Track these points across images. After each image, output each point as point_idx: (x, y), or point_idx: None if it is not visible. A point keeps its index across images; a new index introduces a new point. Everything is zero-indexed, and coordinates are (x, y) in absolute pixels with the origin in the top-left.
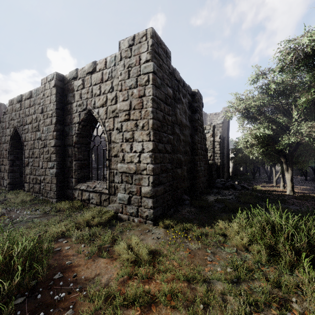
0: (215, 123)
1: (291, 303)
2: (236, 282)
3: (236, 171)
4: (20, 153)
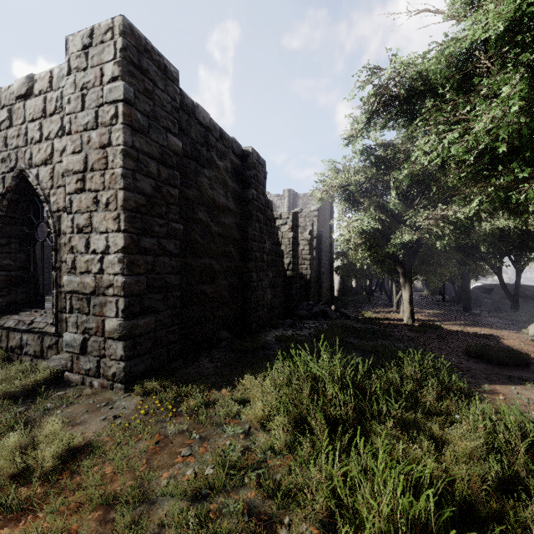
0: (307, 210)
1: (279, 529)
2: (207, 496)
3: (345, 288)
4: None
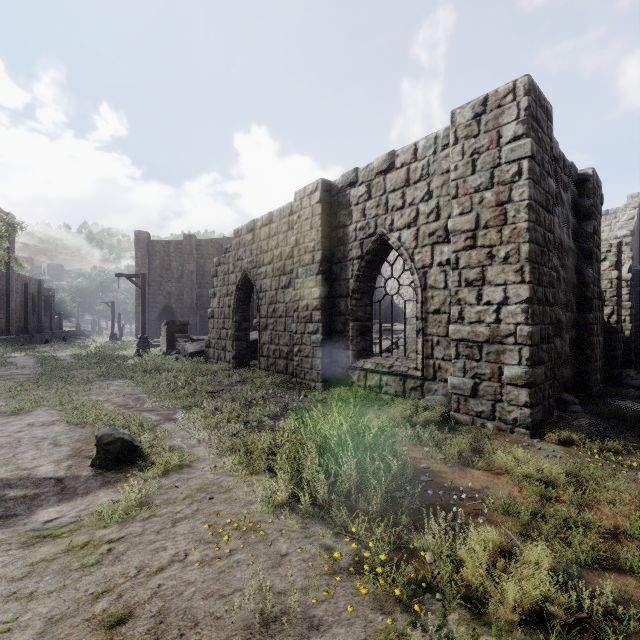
0: (609, 237)
1: None
2: None
3: None
4: (247, 310)
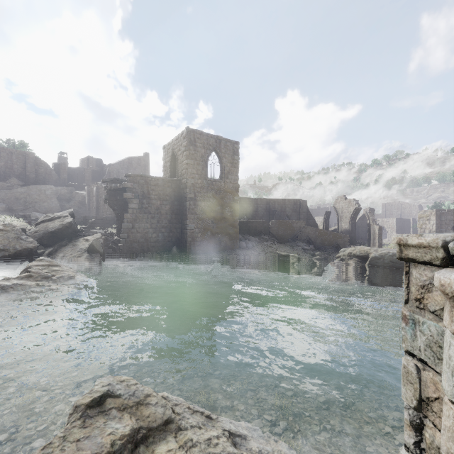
0: None
1: None
2: None
3: None
4: None
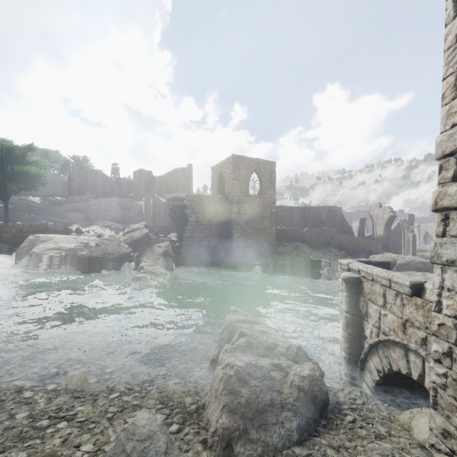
0: None
1: None
2: None
3: None
4: None
